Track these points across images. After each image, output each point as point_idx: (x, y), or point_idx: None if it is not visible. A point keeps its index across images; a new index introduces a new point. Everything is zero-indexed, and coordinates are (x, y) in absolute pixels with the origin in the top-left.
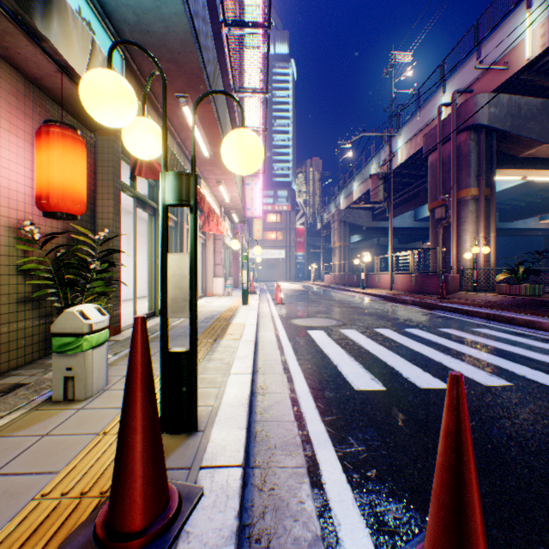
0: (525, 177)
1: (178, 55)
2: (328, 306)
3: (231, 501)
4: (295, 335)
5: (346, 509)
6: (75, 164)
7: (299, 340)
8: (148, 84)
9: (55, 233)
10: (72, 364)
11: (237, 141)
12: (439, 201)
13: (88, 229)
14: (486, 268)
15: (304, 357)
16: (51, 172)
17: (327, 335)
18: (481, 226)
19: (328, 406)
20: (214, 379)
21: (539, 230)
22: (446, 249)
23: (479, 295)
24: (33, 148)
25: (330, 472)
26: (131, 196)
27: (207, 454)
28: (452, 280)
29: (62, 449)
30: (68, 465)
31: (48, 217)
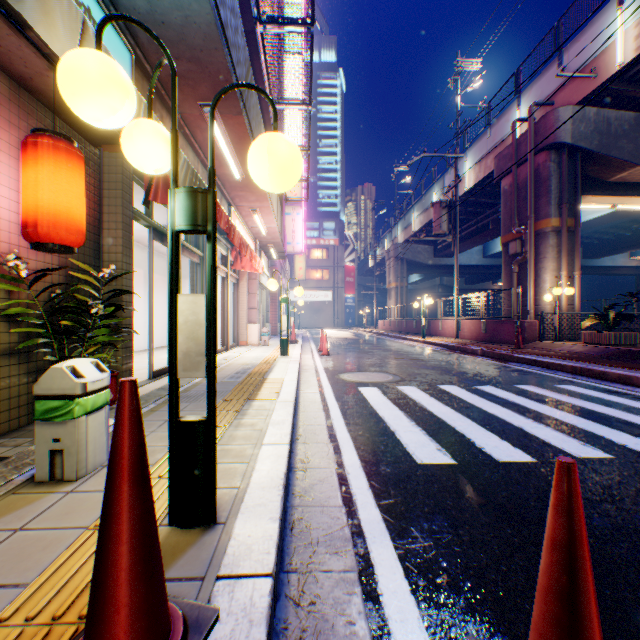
0: (615, 205)
1: (201, 52)
2: (382, 358)
3: (255, 630)
4: (344, 394)
5: (410, 632)
6: (71, 183)
7: (349, 399)
8: (155, 77)
9: (47, 270)
10: (60, 435)
11: (267, 147)
12: (514, 233)
13: (92, 265)
14: (570, 312)
15: (354, 421)
16: (39, 194)
17: (382, 394)
18: (564, 263)
19: (385, 485)
20: (241, 451)
21: (629, 268)
22: (522, 290)
23: (562, 345)
24: (19, 165)
25: (388, 578)
26: (146, 226)
27: (227, 557)
28: (529, 327)
29: (37, 551)
30: (41, 574)
31: (37, 249)
